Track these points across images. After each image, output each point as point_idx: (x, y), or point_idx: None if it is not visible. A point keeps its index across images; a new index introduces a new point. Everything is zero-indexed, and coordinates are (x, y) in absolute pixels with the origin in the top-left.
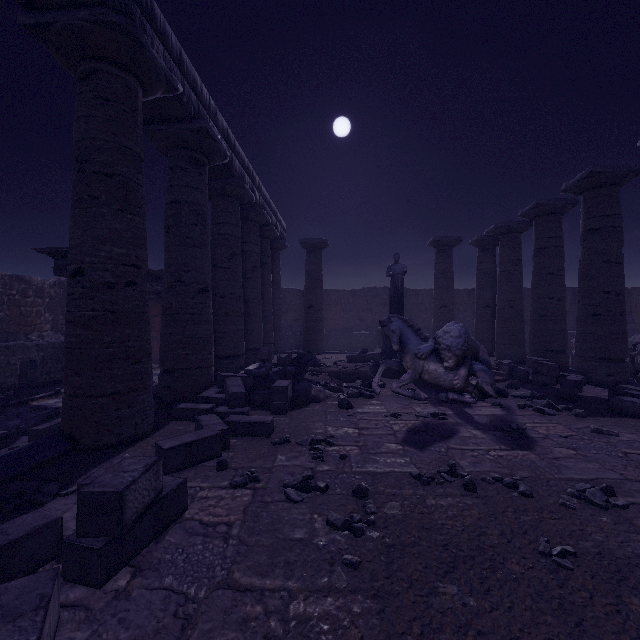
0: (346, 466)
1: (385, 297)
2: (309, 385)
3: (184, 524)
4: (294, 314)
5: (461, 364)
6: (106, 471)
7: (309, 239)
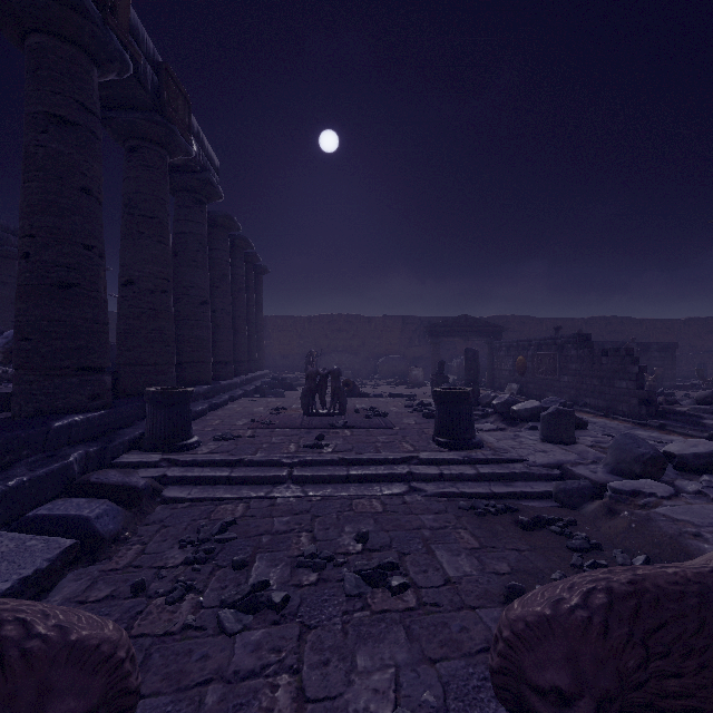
0: None
1: None
2: None
3: None
4: None
5: None
6: None
7: None
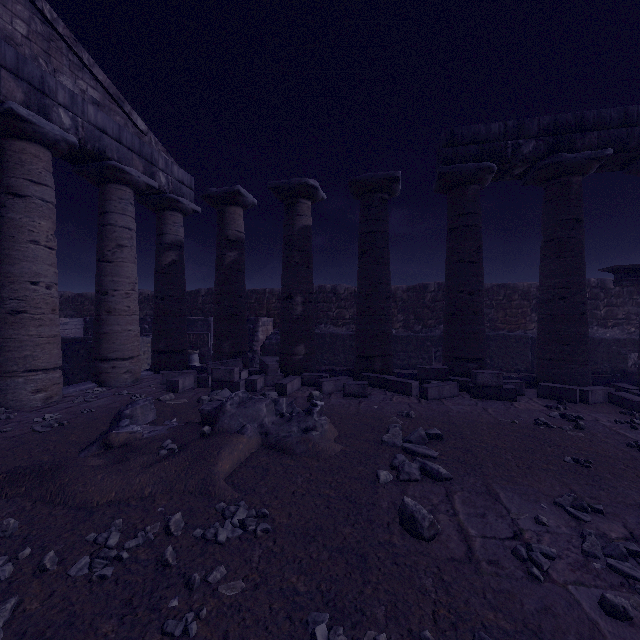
0: (619, 428)
1: None
2: None
3: (507, 402)
4: None
5: None
6: (484, 370)
7: None
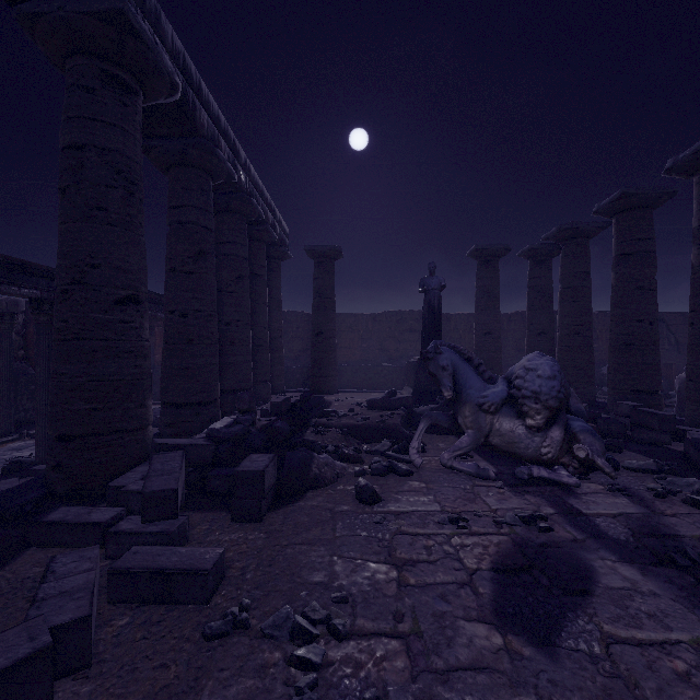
0: None
1: (411, 323)
2: (309, 455)
3: None
4: (302, 343)
5: (552, 421)
6: None
7: (318, 246)
